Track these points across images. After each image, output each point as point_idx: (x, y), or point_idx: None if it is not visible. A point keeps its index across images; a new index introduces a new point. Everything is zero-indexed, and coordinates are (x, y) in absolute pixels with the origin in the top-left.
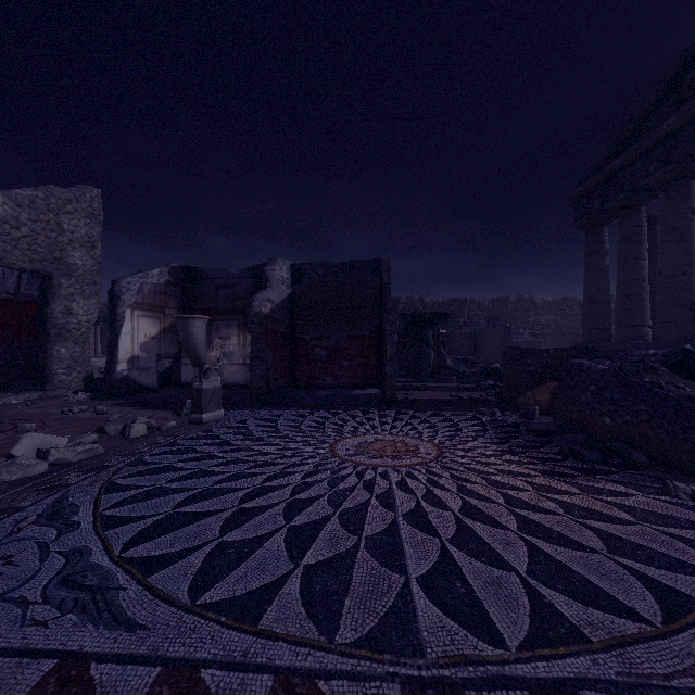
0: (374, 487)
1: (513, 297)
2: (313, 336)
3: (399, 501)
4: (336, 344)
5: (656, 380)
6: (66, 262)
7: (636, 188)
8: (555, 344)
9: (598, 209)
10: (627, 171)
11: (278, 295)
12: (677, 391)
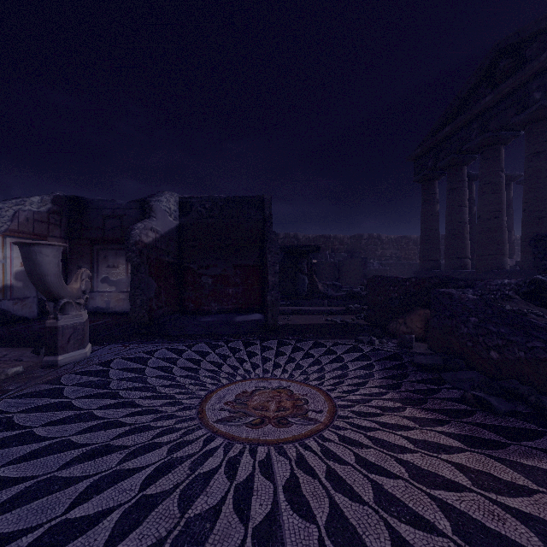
0: (250, 502)
1: (365, 234)
2: (200, 265)
3: (290, 546)
4: (222, 273)
5: (516, 308)
6: None
7: (461, 151)
8: (397, 272)
9: (432, 166)
10: (454, 137)
11: (164, 226)
12: (539, 319)
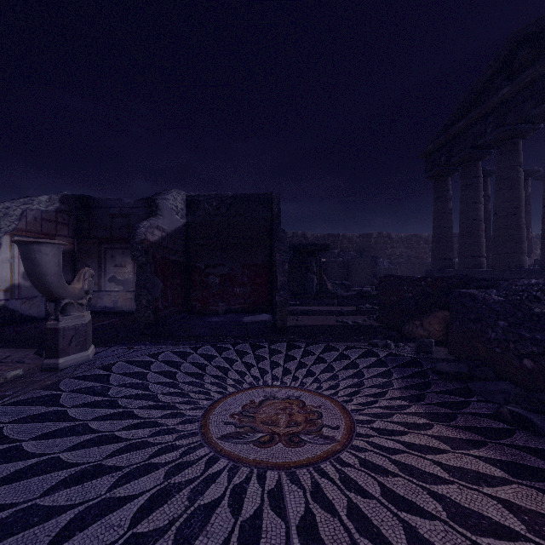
0: None
1: (375, 233)
2: (207, 264)
3: None
4: (229, 272)
5: None
6: None
7: (476, 146)
8: (407, 271)
9: (445, 162)
10: (468, 132)
11: (170, 224)
12: None
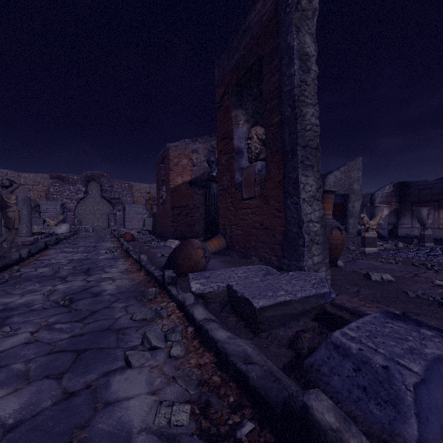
0: None
1: None
2: None
3: None
4: None
5: None
6: (352, 189)
7: None
8: None
9: None
10: None
11: None
12: None
